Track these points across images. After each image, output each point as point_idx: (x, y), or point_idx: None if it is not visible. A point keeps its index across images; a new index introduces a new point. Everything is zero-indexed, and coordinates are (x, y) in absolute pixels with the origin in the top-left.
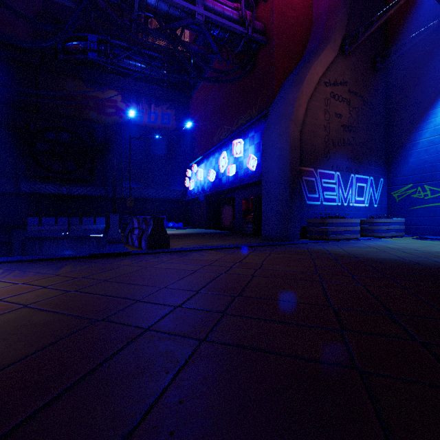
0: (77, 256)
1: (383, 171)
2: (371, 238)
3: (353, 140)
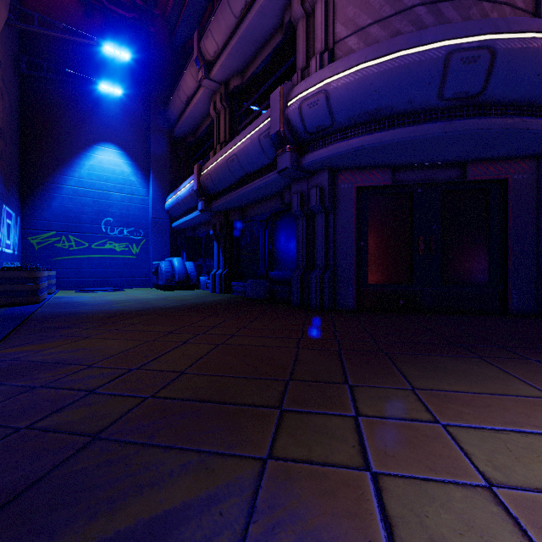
0: None
1: (20, 208)
2: (48, 295)
3: (5, 155)
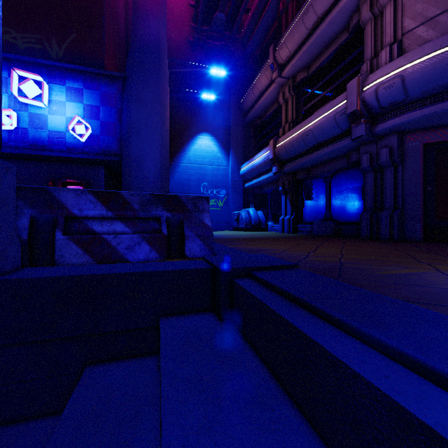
0: (309, 272)
1: None
2: None
3: None
